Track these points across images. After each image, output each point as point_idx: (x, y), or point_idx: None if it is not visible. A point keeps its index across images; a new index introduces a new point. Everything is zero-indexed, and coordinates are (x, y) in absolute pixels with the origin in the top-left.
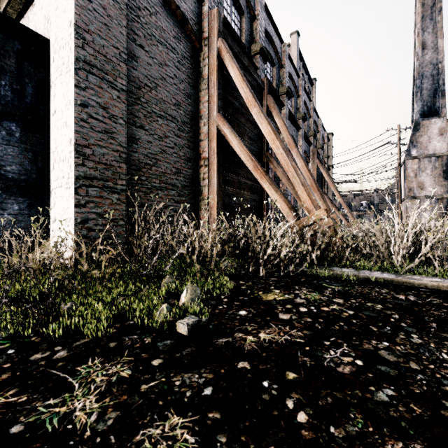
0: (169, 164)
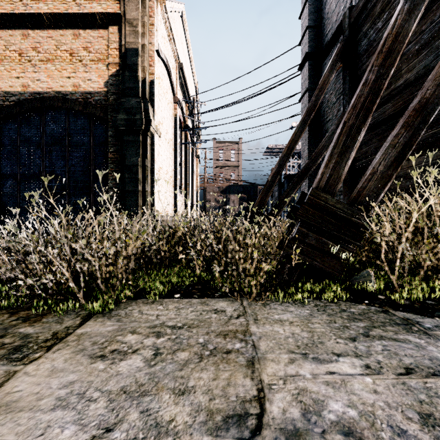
0: None
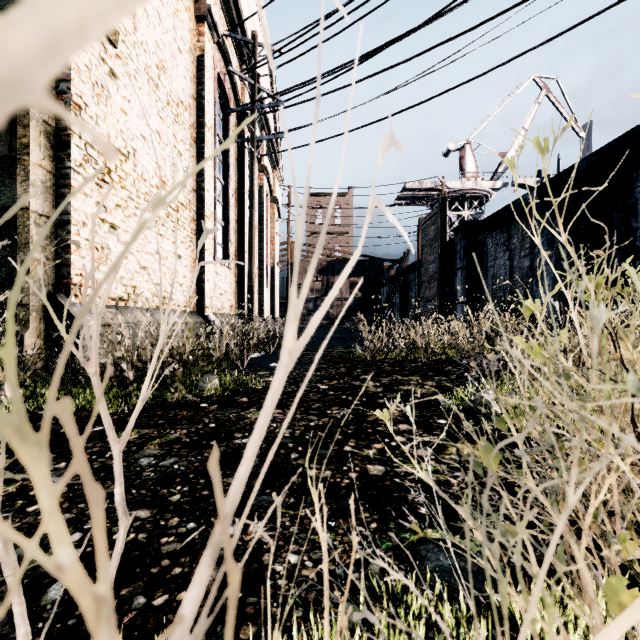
0: None
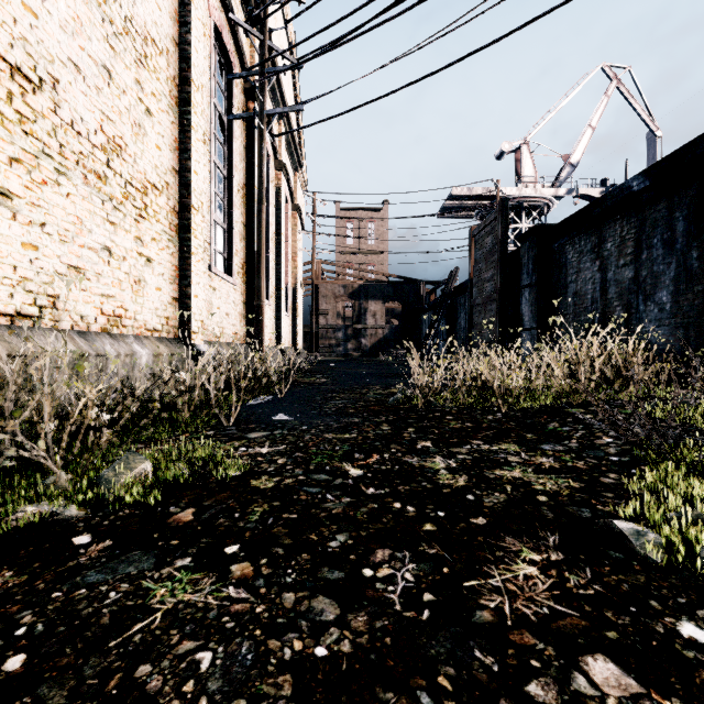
0: None
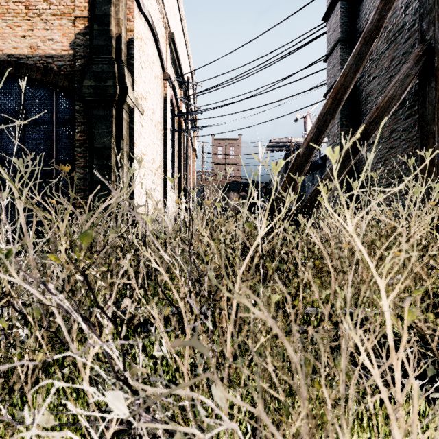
0: (395, 158)
